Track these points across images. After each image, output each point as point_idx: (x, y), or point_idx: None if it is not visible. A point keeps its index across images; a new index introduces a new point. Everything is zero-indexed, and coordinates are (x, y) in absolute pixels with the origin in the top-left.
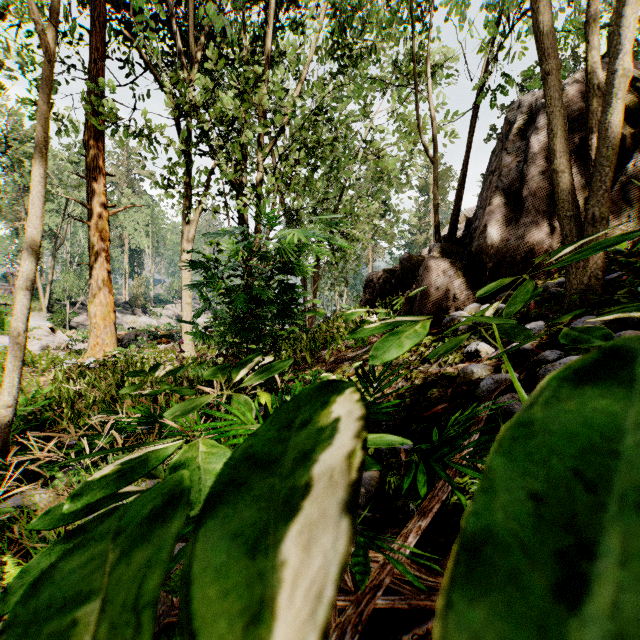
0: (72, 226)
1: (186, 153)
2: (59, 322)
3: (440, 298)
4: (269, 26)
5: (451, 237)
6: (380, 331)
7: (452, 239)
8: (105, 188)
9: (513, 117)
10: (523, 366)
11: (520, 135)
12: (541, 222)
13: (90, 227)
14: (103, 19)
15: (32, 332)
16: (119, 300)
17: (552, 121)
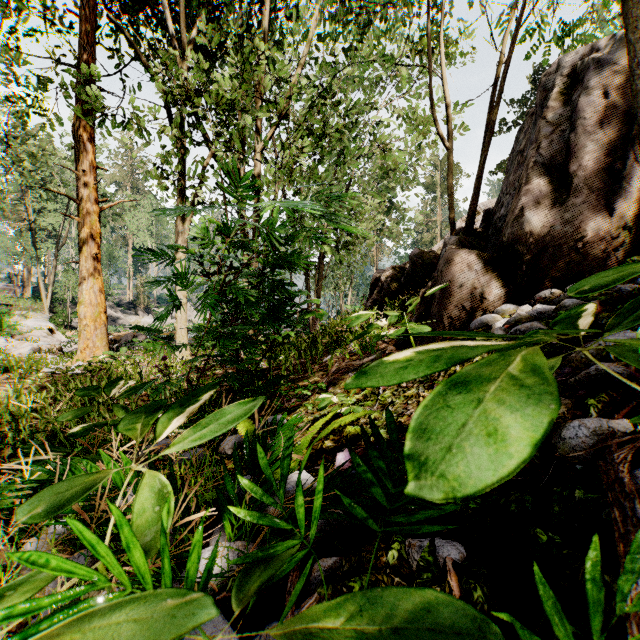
0: (75, 226)
1: (180, 144)
2: (60, 323)
3: (464, 298)
4: (268, 4)
5: (469, 229)
6: (427, 372)
7: (470, 232)
8: (95, 182)
9: (550, 82)
10: (628, 404)
11: (562, 100)
12: (595, 202)
13: (80, 223)
14: (93, 3)
15: (31, 333)
16: (123, 300)
17: (636, 52)
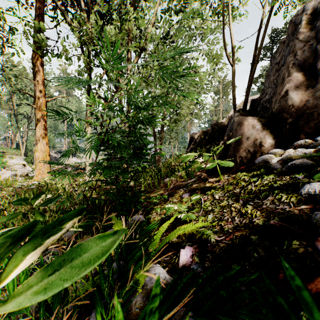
0: None
1: (88, 66)
2: (29, 161)
3: (249, 145)
4: None
5: (244, 109)
6: None
7: (245, 111)
8: (44, 86)
9: (298, 20)
10: None
11: (308, 27)
12: None
13: (35, 108)
14: None
15: (14, 166)
16: (62, 150)
17: None
